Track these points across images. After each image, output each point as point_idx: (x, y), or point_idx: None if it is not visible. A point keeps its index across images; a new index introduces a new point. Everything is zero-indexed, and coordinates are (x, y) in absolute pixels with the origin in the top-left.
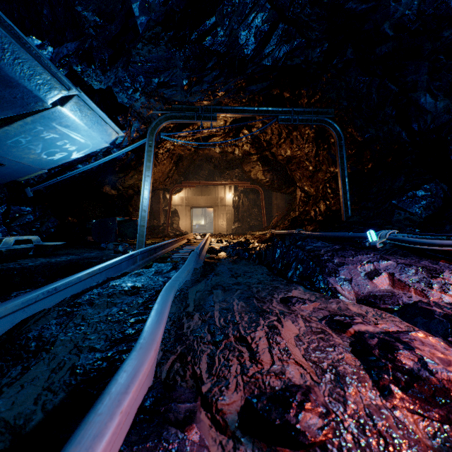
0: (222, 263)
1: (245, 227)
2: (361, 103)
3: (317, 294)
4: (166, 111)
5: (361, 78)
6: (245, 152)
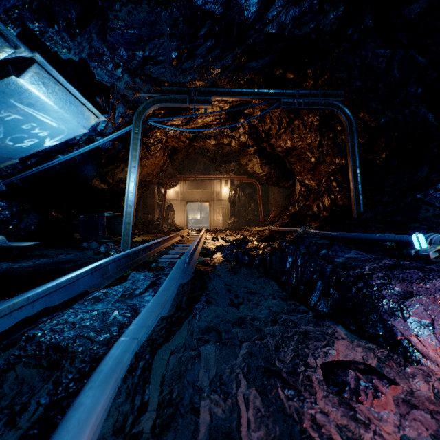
0: (217, 274)
1: (241, 222)
2: (378, 82)
3: (376, 350)
4: (154, 93)
5: (381, 50)
6: (242, 144)
